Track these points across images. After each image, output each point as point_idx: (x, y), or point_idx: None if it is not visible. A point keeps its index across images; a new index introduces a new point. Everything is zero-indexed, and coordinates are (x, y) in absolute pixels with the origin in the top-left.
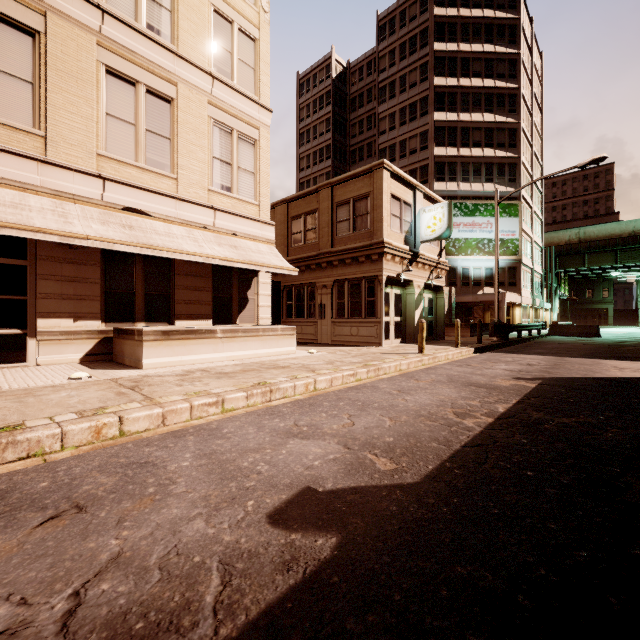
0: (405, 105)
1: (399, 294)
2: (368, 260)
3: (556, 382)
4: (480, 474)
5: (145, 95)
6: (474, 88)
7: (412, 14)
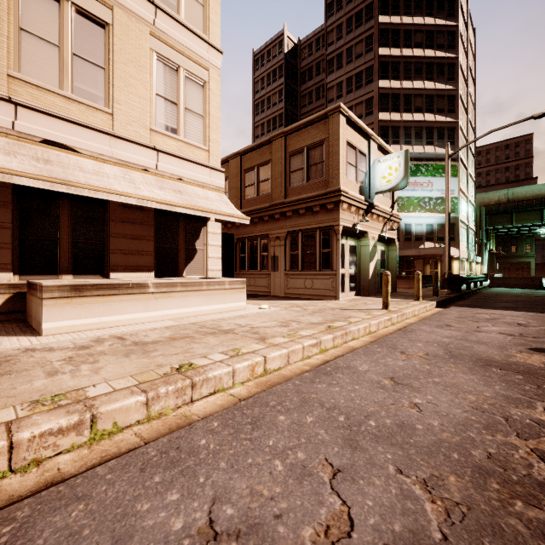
0: (351, 75)
1: (354, 246)
2: (323, 210)
3: None
4: None
5: (72, 14)
6: (416, 58)
7: None
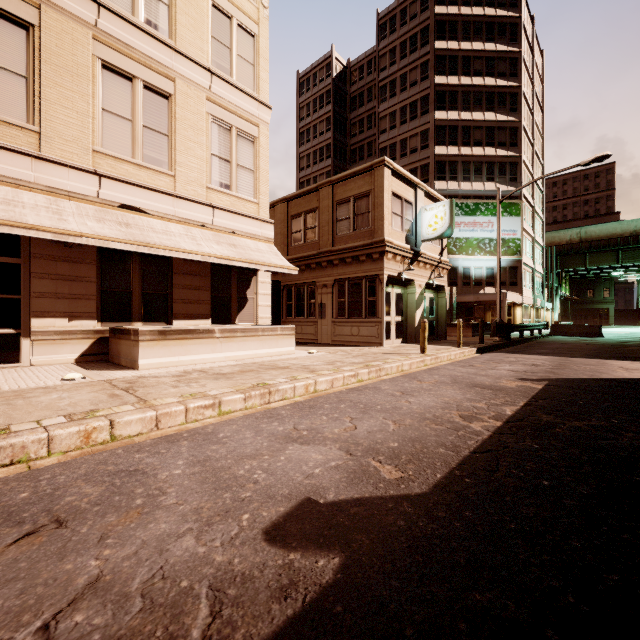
0: (406, 104)
1: (400, 293)
2: (369, 259)
3: (563, 383)
4: (492, 483)
5: (142, 90)
6: (475, 87)
7: (413, 12)
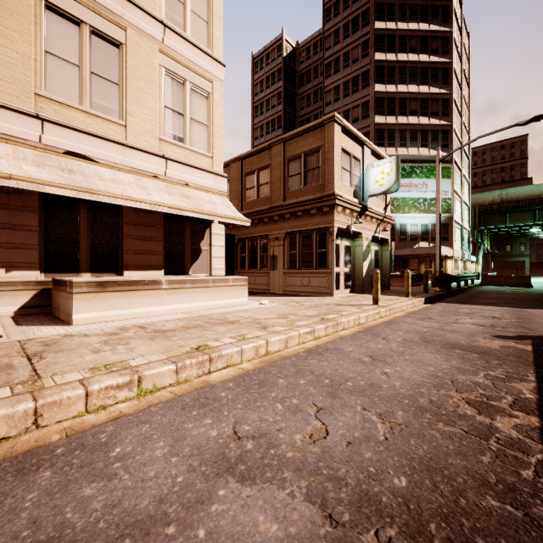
0: (348, 79)
1: (348, 246)
2: (319, 212)
3: None
4: None
5: (90, 36)
6: (411, 62)
7: None
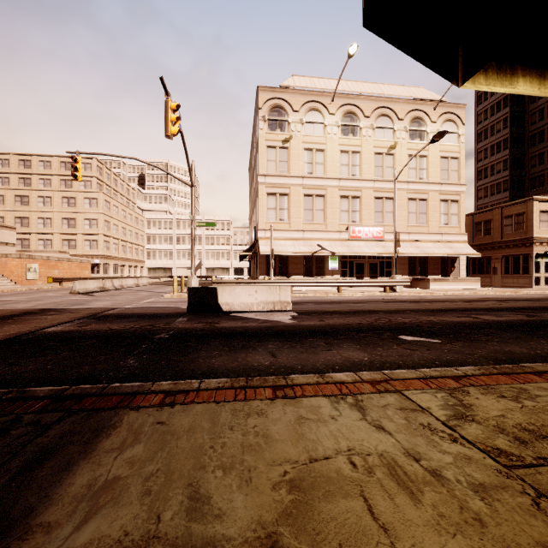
0: None
1: None
2: (523, 246)
3: None
4: (517, 298)
5: (418, 202)
6: None
7: None
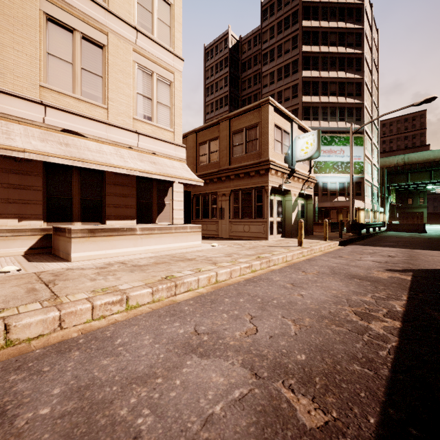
0: (281, 66)
1: (280, 200)
2: (257, 174)
3: (426, 274)
4: None
5: (81, 40)
6: (331, 53)
7: (286, 1)
